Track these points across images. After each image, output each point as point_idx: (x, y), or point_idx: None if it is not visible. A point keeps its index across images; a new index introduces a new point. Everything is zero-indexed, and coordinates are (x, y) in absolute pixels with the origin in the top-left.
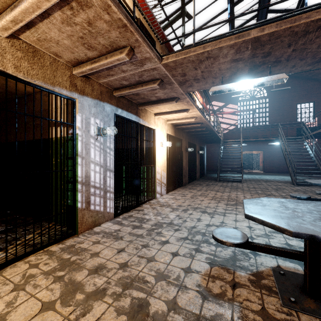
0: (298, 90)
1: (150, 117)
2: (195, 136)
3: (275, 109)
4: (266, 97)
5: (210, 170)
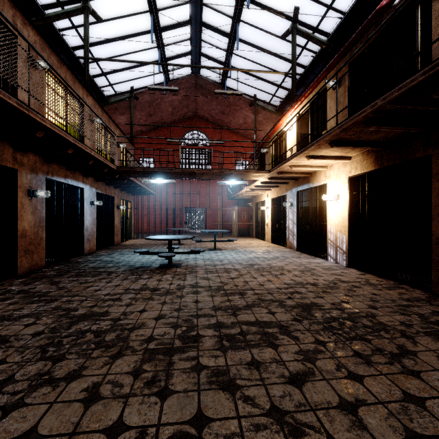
0: None
1: (320, 175)
2: None
3: None
4: None
5: None
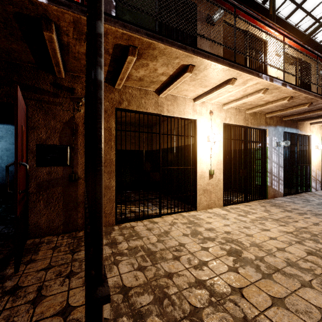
0: None
1: (306, 126)
2: None
3: None
4: None
5: None
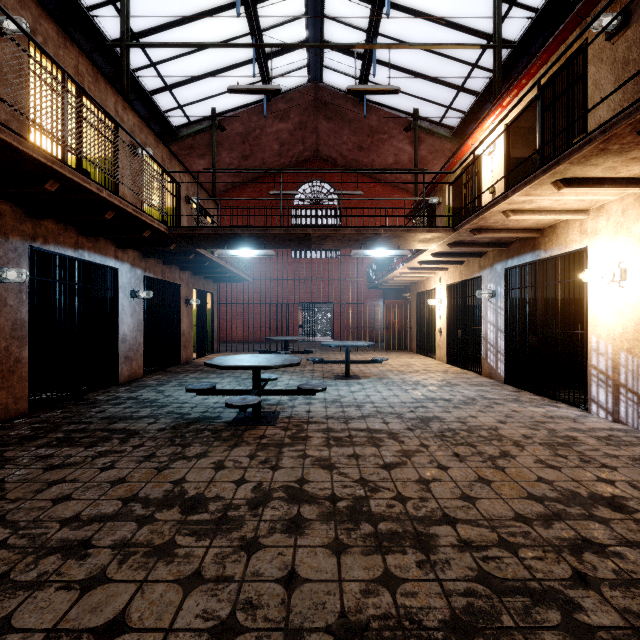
0: None
1: (566, 231)
2: None
3: None
4: None
5: None
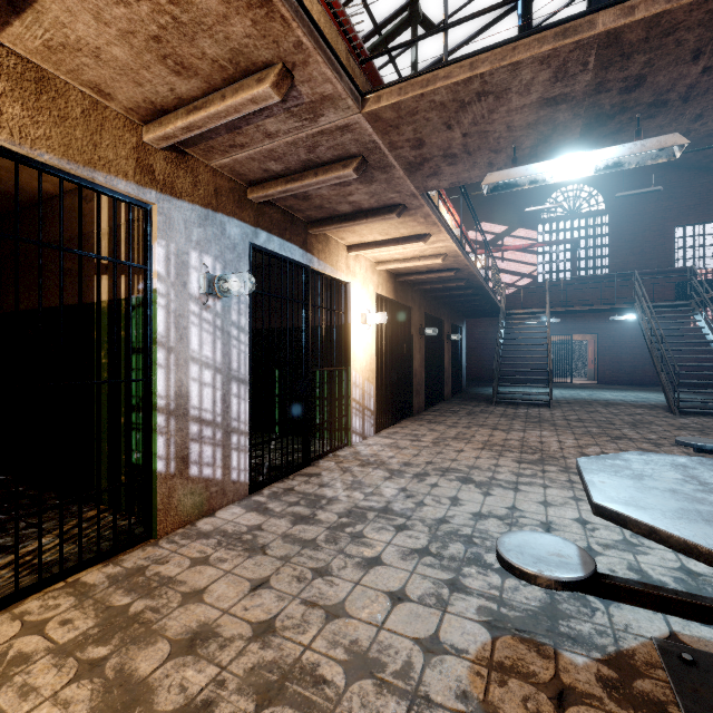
0: (677, 194)
1: (336, 253)
2: (442, 300)
3: (625, 239)
4: (604, 212)
5: (475, 379)
